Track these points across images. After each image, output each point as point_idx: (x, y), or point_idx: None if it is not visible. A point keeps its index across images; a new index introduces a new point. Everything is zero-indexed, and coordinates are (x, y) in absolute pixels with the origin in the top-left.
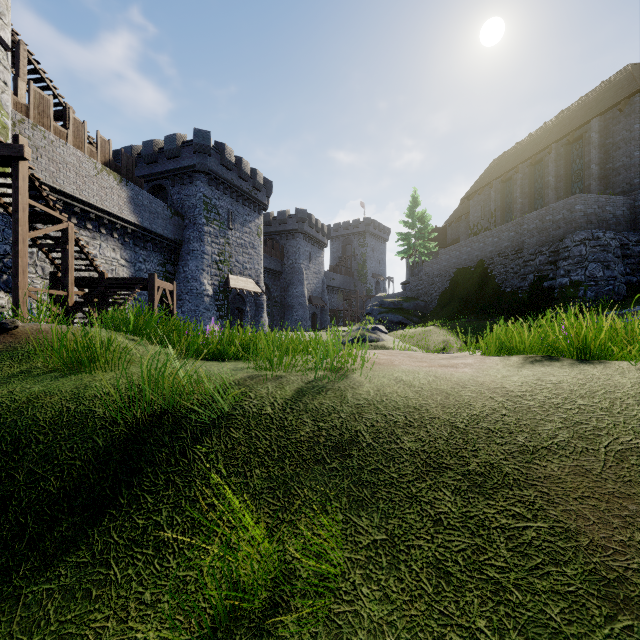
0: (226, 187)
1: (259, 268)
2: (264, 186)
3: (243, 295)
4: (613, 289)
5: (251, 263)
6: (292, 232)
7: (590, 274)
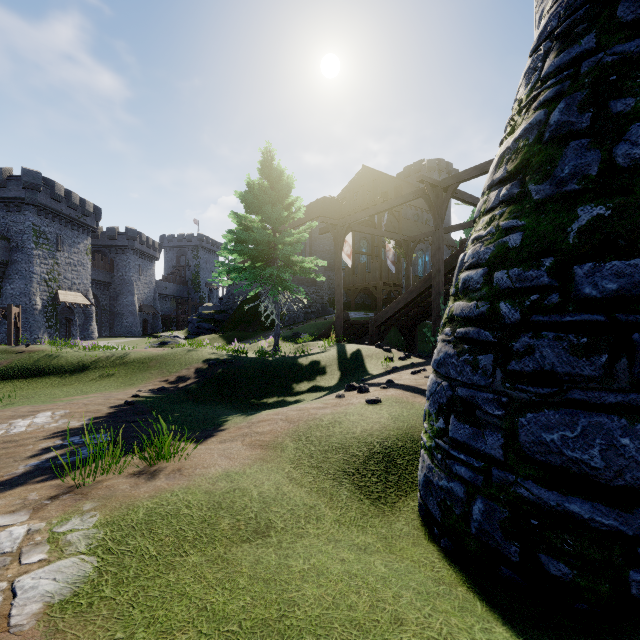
0: (55, 216)
1: (88, 283)
2: (93, 212)
3: (72, 307)
4: (296, 316)
5: (80, 279)
6: (122, 248)
7: (288, 308)
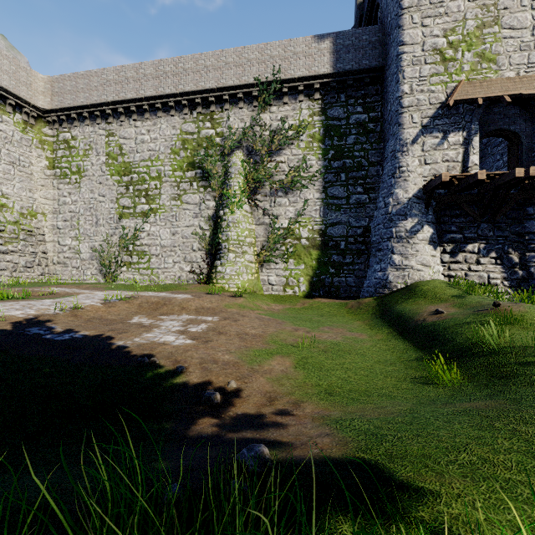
0: None
1: None
2: None
3: None
4: None
5: None
6: None
7: None
